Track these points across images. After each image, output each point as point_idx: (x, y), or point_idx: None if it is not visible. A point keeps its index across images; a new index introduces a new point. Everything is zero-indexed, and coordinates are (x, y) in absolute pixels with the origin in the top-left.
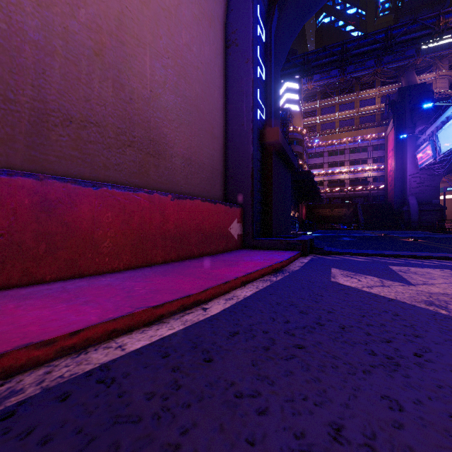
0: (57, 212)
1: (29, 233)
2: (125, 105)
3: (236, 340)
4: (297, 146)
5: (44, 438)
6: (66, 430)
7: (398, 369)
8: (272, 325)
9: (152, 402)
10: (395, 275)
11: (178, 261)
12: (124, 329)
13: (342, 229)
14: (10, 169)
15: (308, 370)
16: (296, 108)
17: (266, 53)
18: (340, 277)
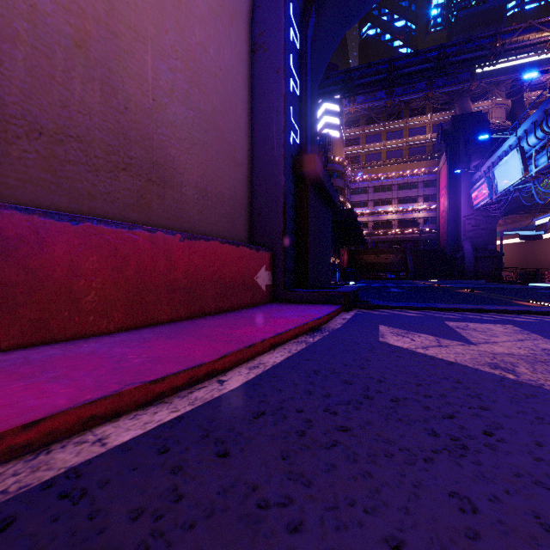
0: (18, 255)
1: None
2: (118, 116)
3: (261, 424)
4: (338, 180)
5: None
6: None
7: (467, 454)
8: (308, 400)
9: (138, 525)
10: (453, 333)
11: (189, 319)
12: (108, 414)
13: (389, 279)
14: None
15: (356, 461)
16: (336, 134)
17: (301, 63)
18: (389, 336)
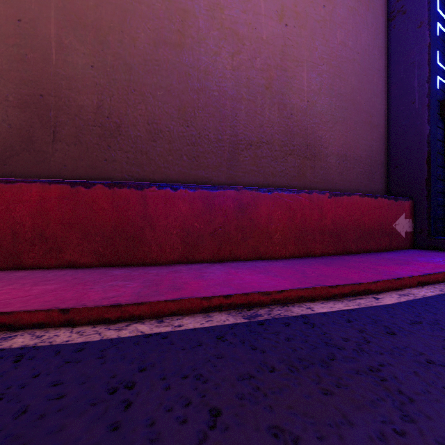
0: (247, 212)
1: (233, 226)
2: (287, 121)
3: (419, 327)
4: None
5: (287, 338)
6: (297, 339)
7: None
8: None
9: (349, 343)
10: None
11: (335, 255)
12: (308, 298)
13: None
14: (223, 186)
15: None
16: None
17: None
18: None
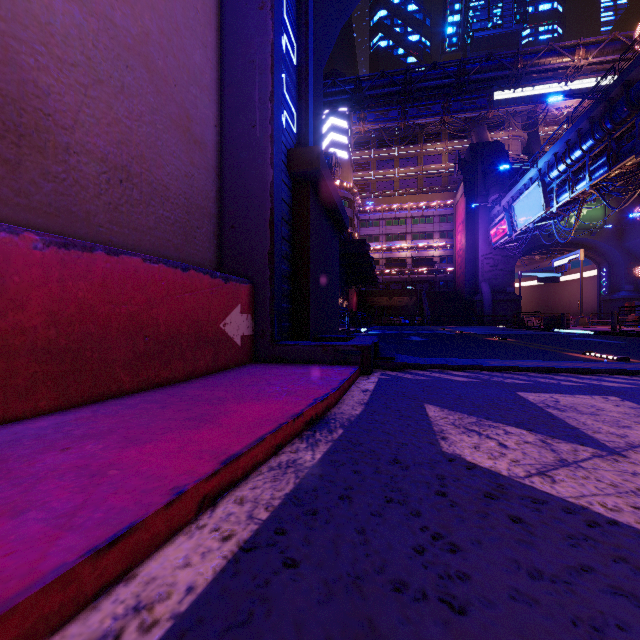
0: None
1: None
2: None
3: None
4: (346, 208)
5: None
6: None
7: None
8: None
9: None
10: (553, 420)
11: (59, 412)
12: None
13: (403, 325)
14: None
15: None
16: (344, 155)
17: (299, 21)
18: (455, 434)
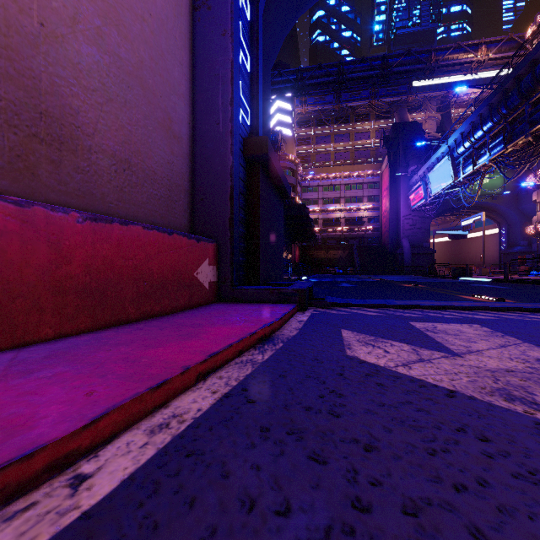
0: None
1: None
2: None
3: None
4: (290, 177)
5: None
6: None
7: None
8: (244, 536)
9: None
10: (426, 338)
11: (93, 332)
12: None
13: (338, 274)
14: None
15: None
16: (288, 132)
17: (252, 37)
18: (357, 346)
